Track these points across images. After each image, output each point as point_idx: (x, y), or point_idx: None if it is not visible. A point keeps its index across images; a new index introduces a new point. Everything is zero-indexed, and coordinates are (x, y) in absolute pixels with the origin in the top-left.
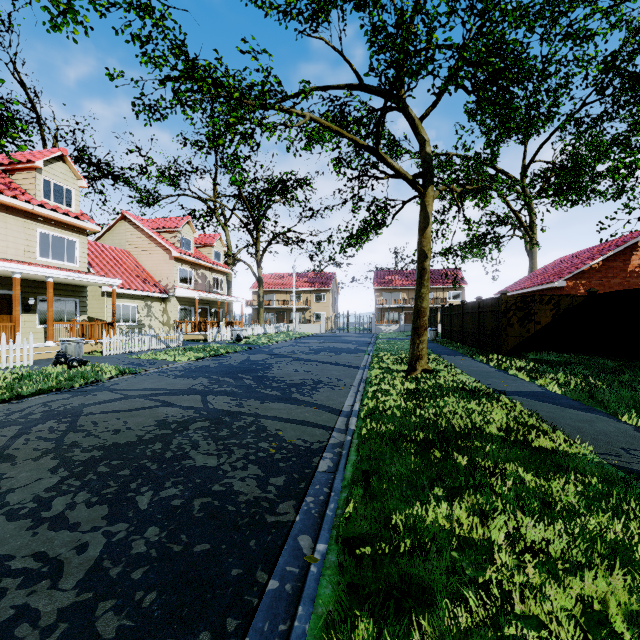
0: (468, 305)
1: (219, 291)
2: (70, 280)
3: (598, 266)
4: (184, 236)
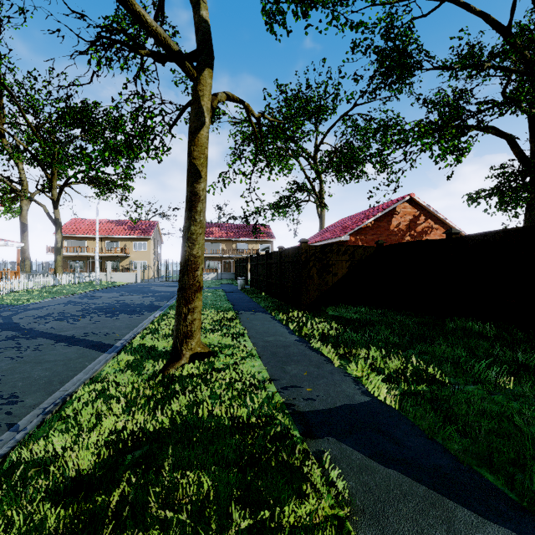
0: (271, 255)
1: None
2: None
3: (371, 225)
4: None
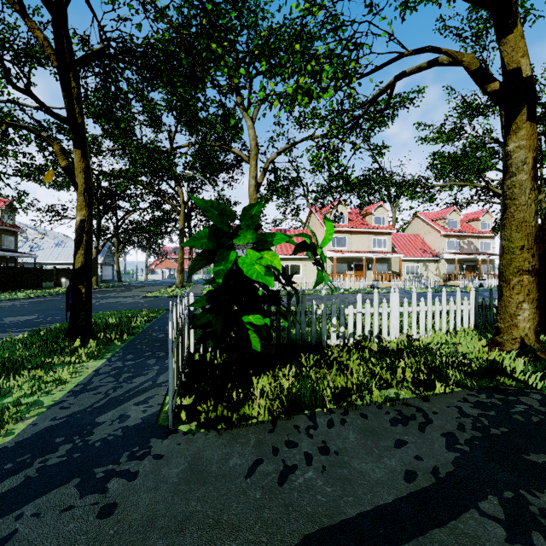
0: None
1: (486, 251)
2: (382, 257)
3: None
4: (451, 220)
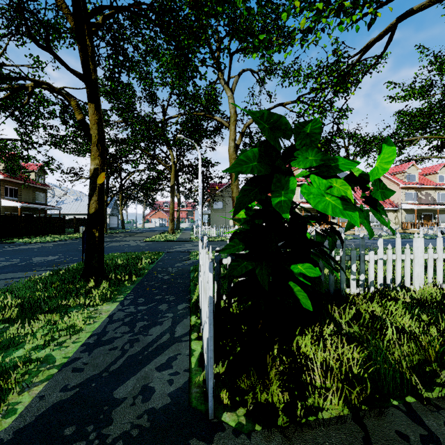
0: None
1: (444, 202)
2: None
3: None
4: (409, 173)
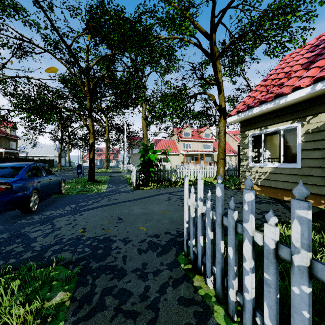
0: None
1: None
2: (208, 153)
3: None
4: None
